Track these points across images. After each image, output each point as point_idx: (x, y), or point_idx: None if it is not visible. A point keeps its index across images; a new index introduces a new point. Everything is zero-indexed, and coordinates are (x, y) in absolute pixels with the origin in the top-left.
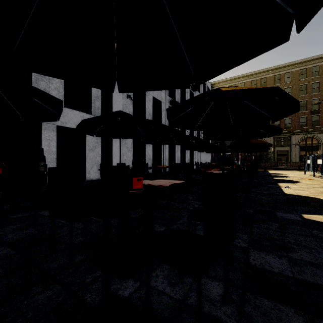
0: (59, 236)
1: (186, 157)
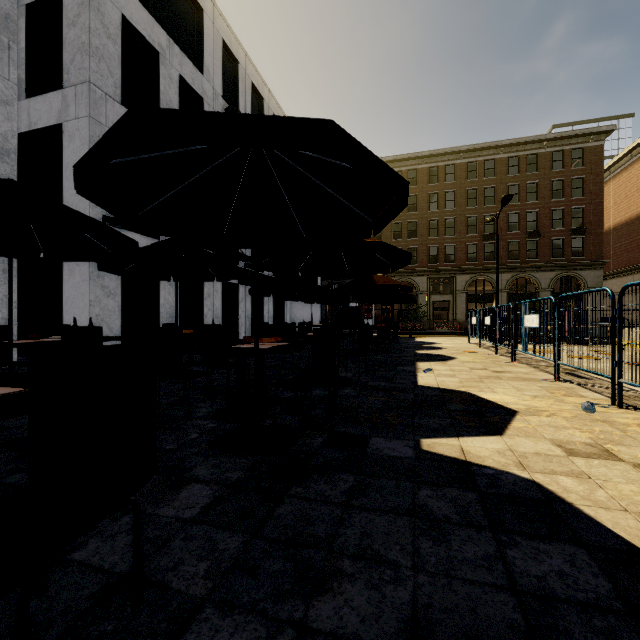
0: None
1: (267, 312)
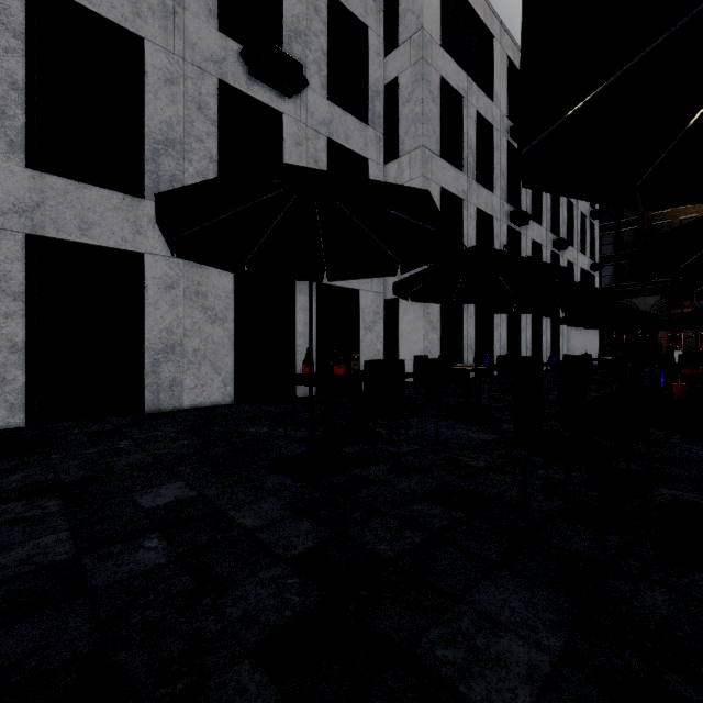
0: (494, 494)
1: (544, 342)
